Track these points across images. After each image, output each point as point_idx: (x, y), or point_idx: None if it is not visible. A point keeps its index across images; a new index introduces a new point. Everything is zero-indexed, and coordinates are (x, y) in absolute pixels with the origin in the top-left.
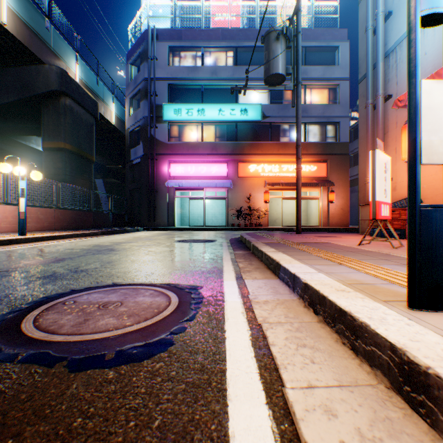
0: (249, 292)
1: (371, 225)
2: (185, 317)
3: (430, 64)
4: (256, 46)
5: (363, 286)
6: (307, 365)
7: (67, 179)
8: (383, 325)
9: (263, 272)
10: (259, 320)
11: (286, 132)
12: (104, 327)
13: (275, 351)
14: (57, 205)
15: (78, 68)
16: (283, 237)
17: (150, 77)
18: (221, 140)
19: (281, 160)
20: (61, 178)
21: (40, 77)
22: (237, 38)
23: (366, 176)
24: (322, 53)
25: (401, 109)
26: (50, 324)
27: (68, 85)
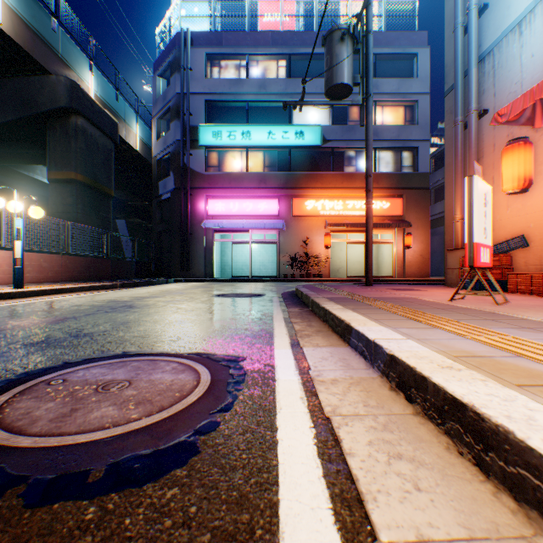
0: (310, 366)
1: (467, 274)
2: (219, 405)
3: (538, 69)
4: (314, 53)
5: (478, 361)
6: (410, 494)
7: (79, 218)
8: (535, 432)
9: (327, 337)
10: (326, 410)
11: (352, 160)
12: (97, 423)
13: (356, 468)
14: (65, 250)
15: (93, 80)
16: (350, 290)
17: (183, 91)
18: (271, 170)
19: (345, 195)
20: (71, 216)
21: (45, 90)
22: (291, 43)
23: (455, 213)
24: (397, 62)
25: (501, 127)
26: (19, 418)
27: (80, 101)
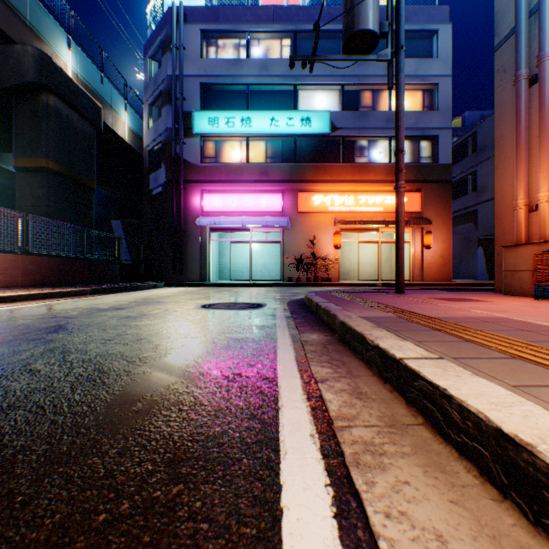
0: None
1: None
2: None
3: None
4: (322, 31)
5: None
6: None
7: (51, 213)
8: None
9: (438, 467)
10: None
11: (364, 150)
12: None
13: None
14: (23, 248)
15: (71, 56)
16: (384, 300)
17: (175, 72)
18: (274, 161)
19: (357, 190)
20: (41, 211)
21: (9, 62)
22: (297, 19)
23: (516, 197)
24: (414, 41)
25: None
26: None
27: (52, 76)
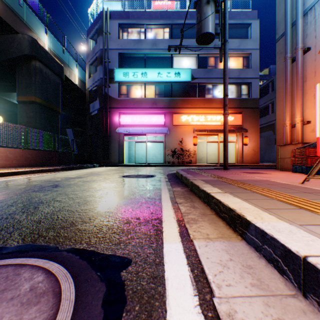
0: (211, 285)
1: (317, 162)
2: None
3: None
4: (187, 24)
5: None
6: None
7: (37, 126)
8: None
9: (214, 223)
10: None
11: (210, 90)
12: None
13: None
14: (24, 146)
15: (47, 39)
16: (215, 173)
17: (104, 47)
18: (160, 96)
19: (206, 112)
20: (32, 125)
21: (15, 44)
22: (172, 17)
23: (285, 120)
24: (238, 29)
25: None
26: None
27: (38, 51)
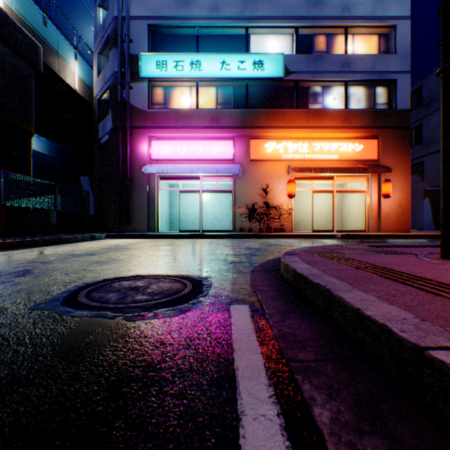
0: None
1: None
2: None
3: None
4: None
5: None
6: None
7: None
8: None
9: None
10: None
11: (318, 97)
12: None
13: None
14: None
15: None
16: None
17: (121, 13)
18: (225, 108)
19: (311, 137)
20: None
21: None
22: None
23: None
24: None
25: None
26: None
27: None
